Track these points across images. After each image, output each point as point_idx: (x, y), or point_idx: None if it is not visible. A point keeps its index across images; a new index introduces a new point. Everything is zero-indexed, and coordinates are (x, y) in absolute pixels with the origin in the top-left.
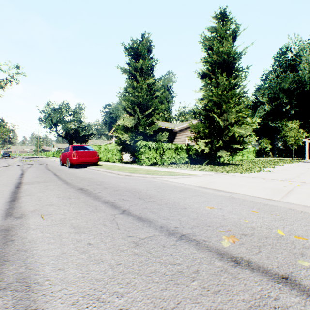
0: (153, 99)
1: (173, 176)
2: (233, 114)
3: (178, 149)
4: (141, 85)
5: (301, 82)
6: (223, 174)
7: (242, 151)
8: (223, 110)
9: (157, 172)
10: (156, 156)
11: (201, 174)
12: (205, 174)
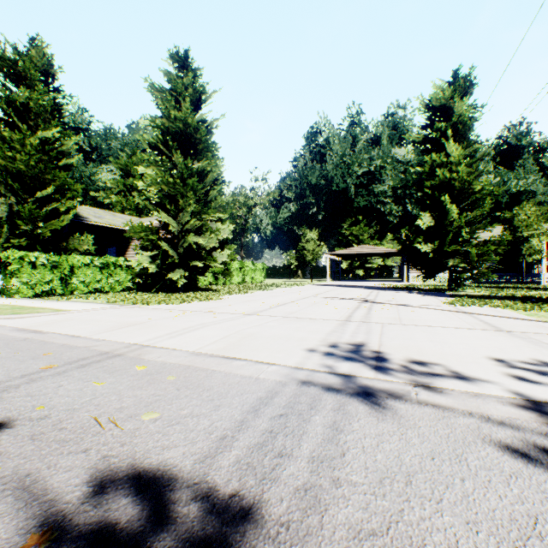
0: (62, 169)
1: (12, 315)
2: (189, 215)
3: (111, 266)
4: (22, 138)
5: (329, 179)
6: (130, 307)
7: (245, 270)
8: (182, 207)
9: (3, 309)
10: (53, 279)
11: (84, 308)
12: (93, 308)
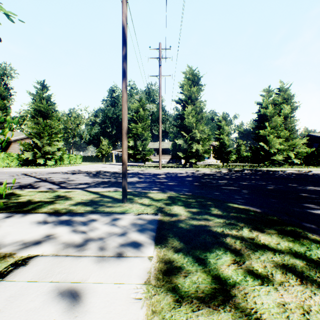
0: None
1: (1, 169)
2: (46, 140)
3: (11, 157)
4: None
5: (117, 115)
6: (30, 168)
7: (71, 158)
8: (42, 136)
9: None
10: None
11: (17, 168)
12: (20, 168)
